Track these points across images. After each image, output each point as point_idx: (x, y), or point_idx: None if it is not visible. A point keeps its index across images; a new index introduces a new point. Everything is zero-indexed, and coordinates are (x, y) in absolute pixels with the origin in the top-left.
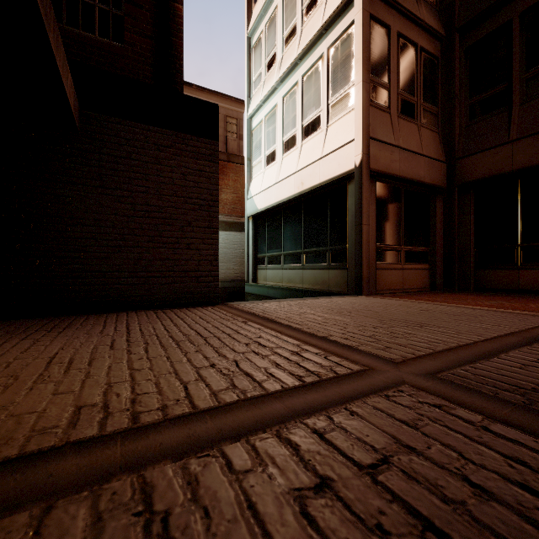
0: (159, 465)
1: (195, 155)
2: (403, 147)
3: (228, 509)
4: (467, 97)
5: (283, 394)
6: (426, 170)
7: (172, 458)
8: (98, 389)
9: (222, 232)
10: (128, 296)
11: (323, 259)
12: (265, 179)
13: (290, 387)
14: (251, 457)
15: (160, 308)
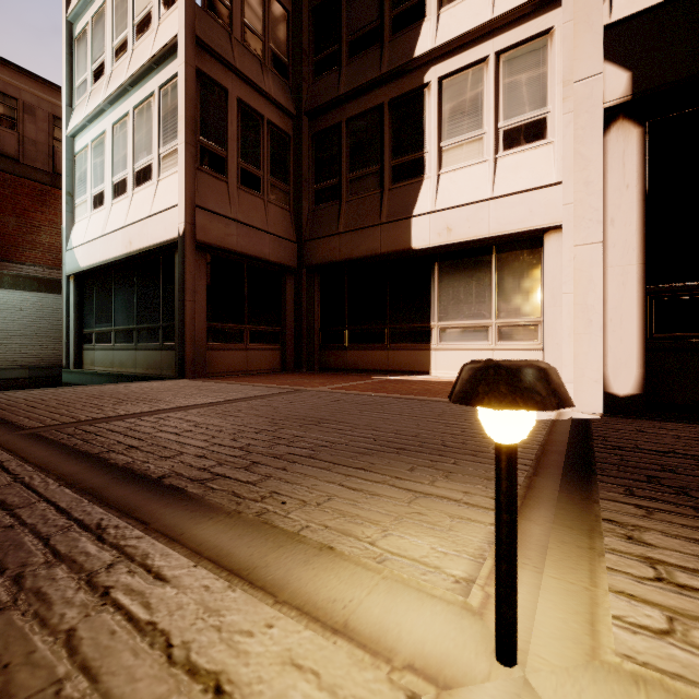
0: None
1: None
2: (243, 222)
3: None
4: (314, 182)
5: None
6: (272, 248)
7: None
8: None
9: (32, 293)
10: None
11: (157, 338)
12: (91, 228)
13: None
14: None
15: None
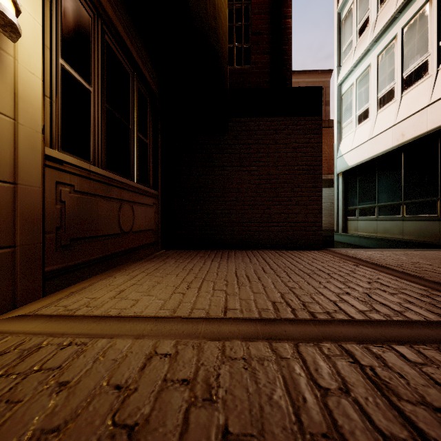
0: (348, 343)
1: (303, 131)
2: None
3: (418, 379)
4: None
5: (429, 324)
6: None
7: (355, 341)
8: (276, 294)
9: None
10: (256, 239)
11: (431, 210)
12: (356, 137)
13: (435, 321)
14: (421, 357)
15: (277, 249)
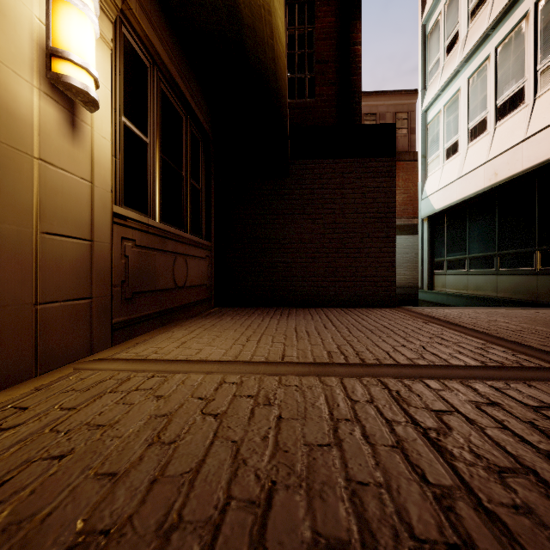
0: (386, 378)
1: (373, 174)
2: None
3: (431, 397)
4: None
5: (465, 367)
6: None
7: (392, 377)
8: (333, 346)
9: None
10: (320, 296)
11: (528, 263)
12: (444, 175)
13: (473, 365)
14: (442, 386)
15: (344, 307)
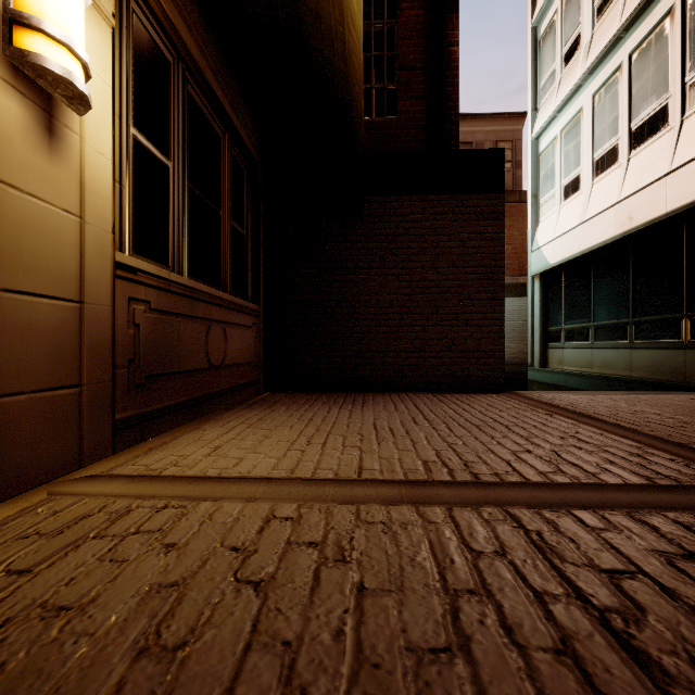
0: (516, 507)
1: (475, 216)
2: None
3: (592, 544)
4: None
5: (627, 488)
6: None
7: (524, 506)
8: (429, 452)
9: None
10: (405, 377)
11: (673, 333)
12: (561, 220)
13: (636, 484)
14: (603, 522)
15: (436, 392)
